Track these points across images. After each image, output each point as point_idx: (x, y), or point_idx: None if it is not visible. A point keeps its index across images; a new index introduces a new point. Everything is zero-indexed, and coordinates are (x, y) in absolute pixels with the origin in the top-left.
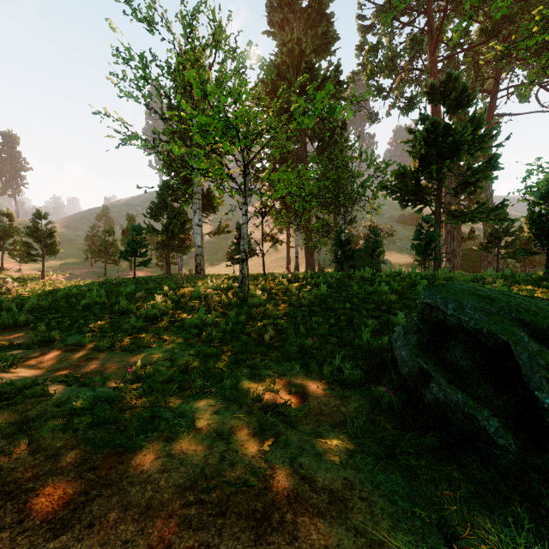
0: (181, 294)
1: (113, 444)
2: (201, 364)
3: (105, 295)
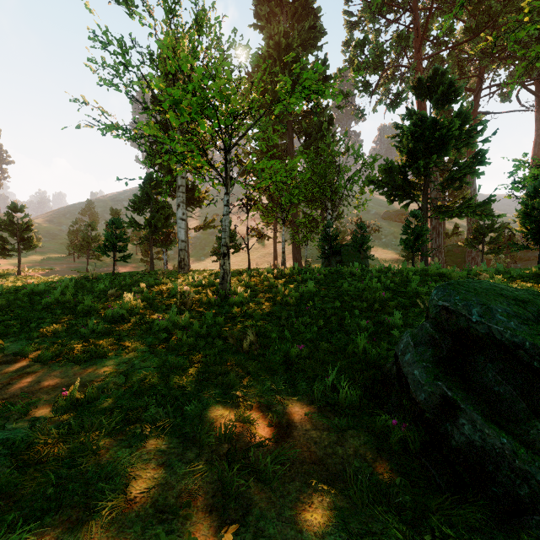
0: (158, 291)
1: None
2: (160, 382)
3: (75, 292)
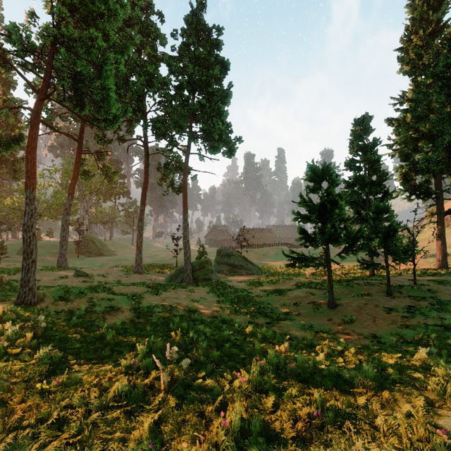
0: None
1: None
2: None
3: None
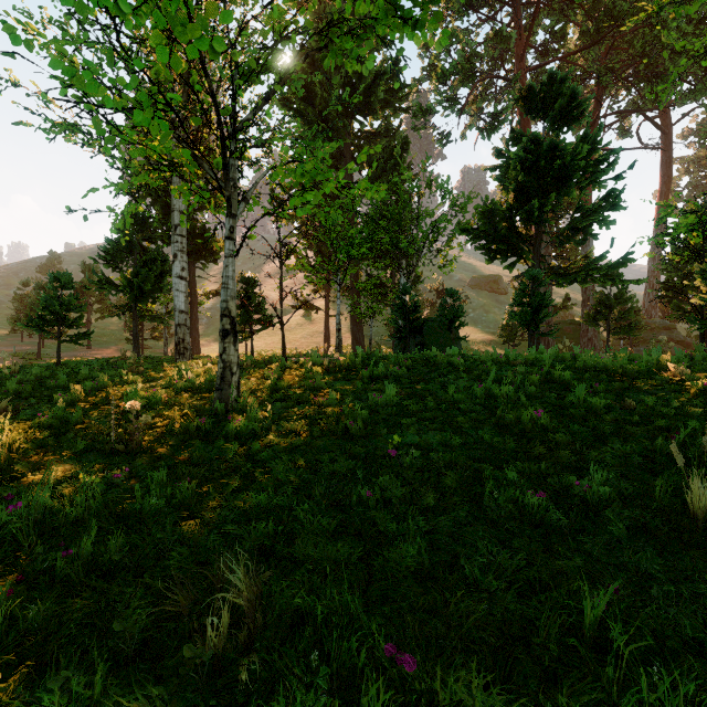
0: (103, 401)
1: None
2: None
3: None
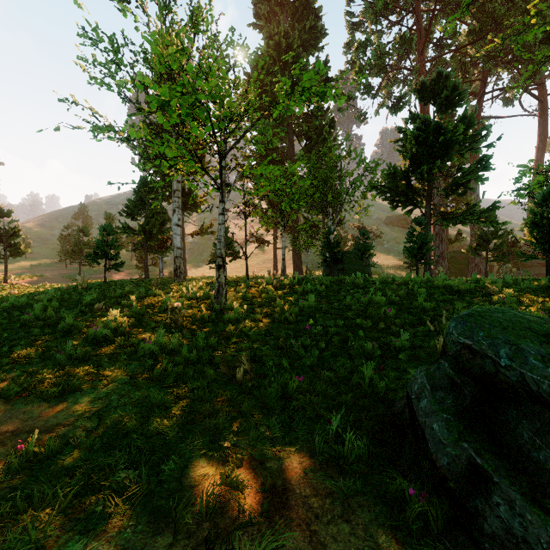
0: (149, 305)
1: None
2: (137, 428)
3: (59, 306)
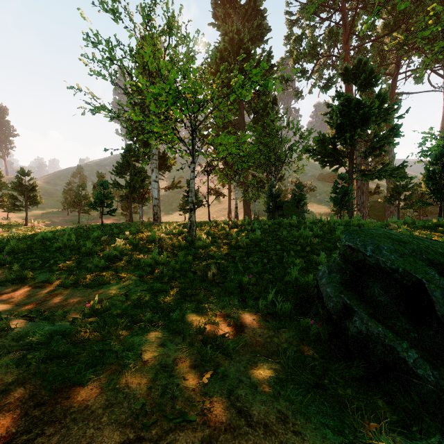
0: (139, 238)
1: (62, 379)
2: (151, 299)
3: (76, 239)
